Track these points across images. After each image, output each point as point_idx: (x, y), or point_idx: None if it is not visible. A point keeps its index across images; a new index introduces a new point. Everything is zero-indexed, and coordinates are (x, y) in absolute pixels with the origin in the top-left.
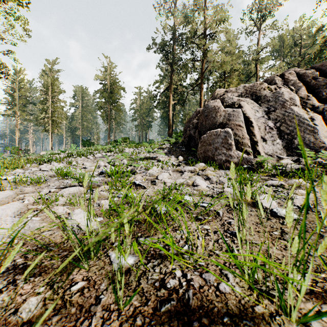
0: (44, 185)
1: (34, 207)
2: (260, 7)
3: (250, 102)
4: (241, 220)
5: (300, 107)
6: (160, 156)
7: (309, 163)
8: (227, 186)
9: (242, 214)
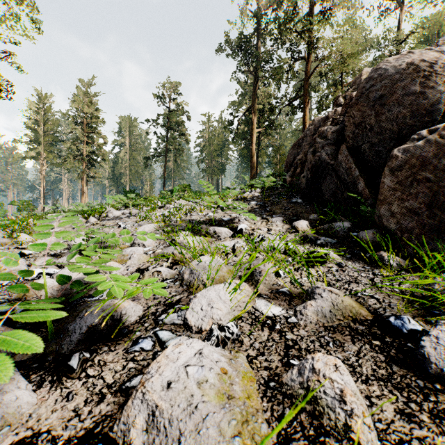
0: None
1: None
2: None
3: None
4: None
5: None
6: (240, 217)
7: None
8: None
9: None
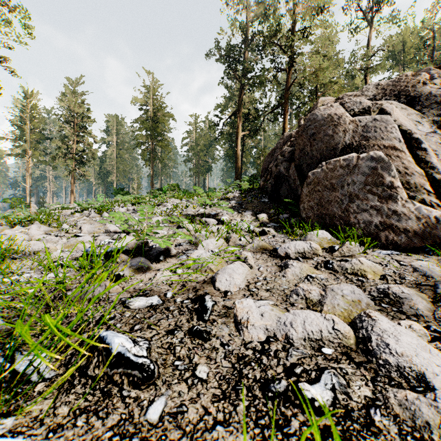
0: None
1: None
2: None
3: (400, 107)
4: None
5: None
6: (223, 212)
7: None
8: None
9: None
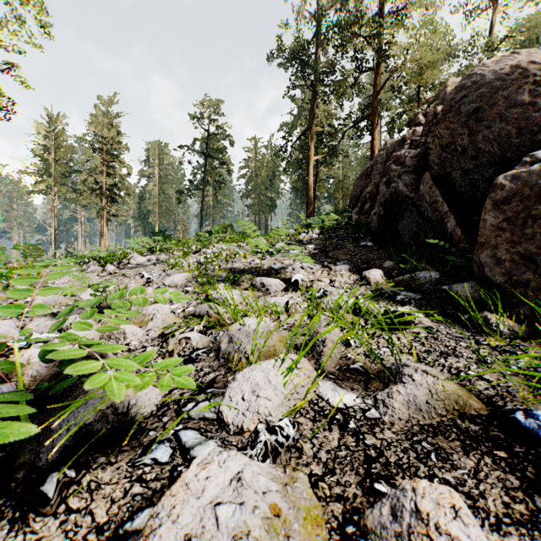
0: None
1: None
2: None
3: None
4: None
5: None
6: (294, 264)
7: None
8: None
9: None
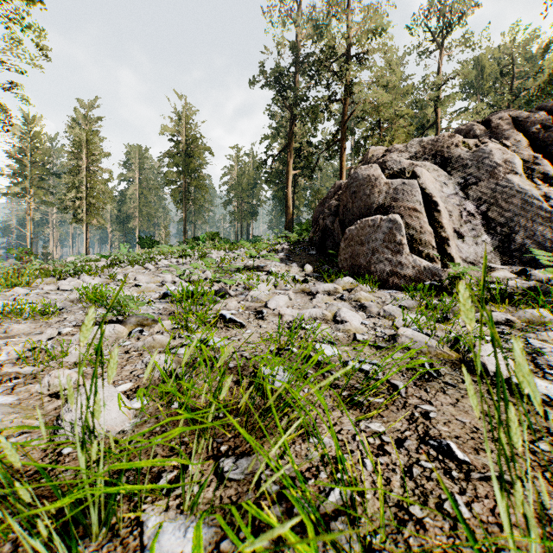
0: (56, 318)
1: (14, 370)
2: (443, 9)
3: (432, 168)
4: (506, 454)
5: (523, 176)
6: (271, 264)
7: (550, 277)
8: (403, 324)
9: (510, 437)
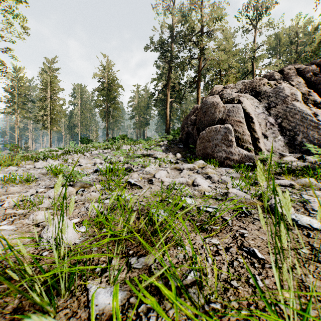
0: (34, 184)
1: (13, 211)
2: (257, 5)
3: (250, 98)
4: (279, 249)
5: (302, 102)
6: (157, 153)
7: (316, 160)
8: (232, 187)
9: (280, 240)
